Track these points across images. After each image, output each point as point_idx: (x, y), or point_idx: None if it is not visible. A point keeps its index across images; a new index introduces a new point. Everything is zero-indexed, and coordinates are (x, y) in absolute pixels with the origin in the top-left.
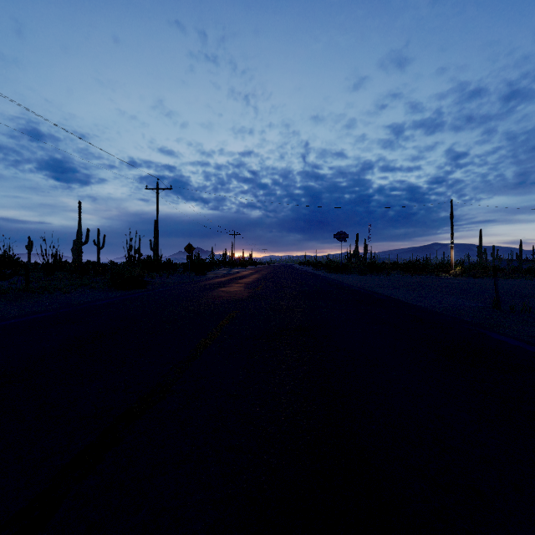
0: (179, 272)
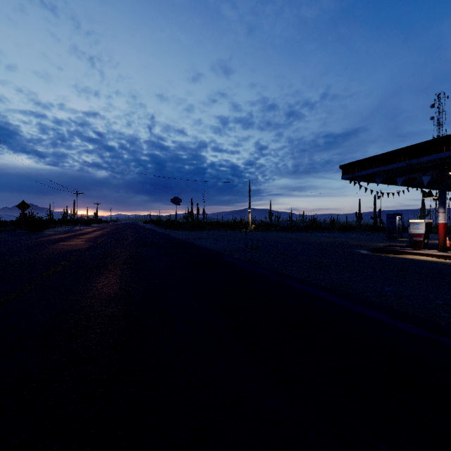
0: (9, 229)
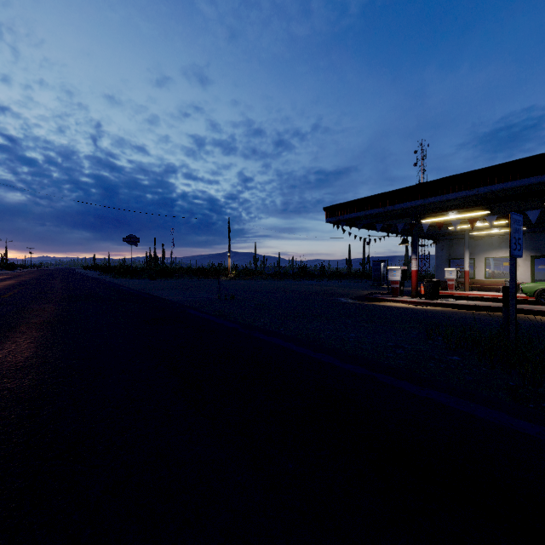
0: None
